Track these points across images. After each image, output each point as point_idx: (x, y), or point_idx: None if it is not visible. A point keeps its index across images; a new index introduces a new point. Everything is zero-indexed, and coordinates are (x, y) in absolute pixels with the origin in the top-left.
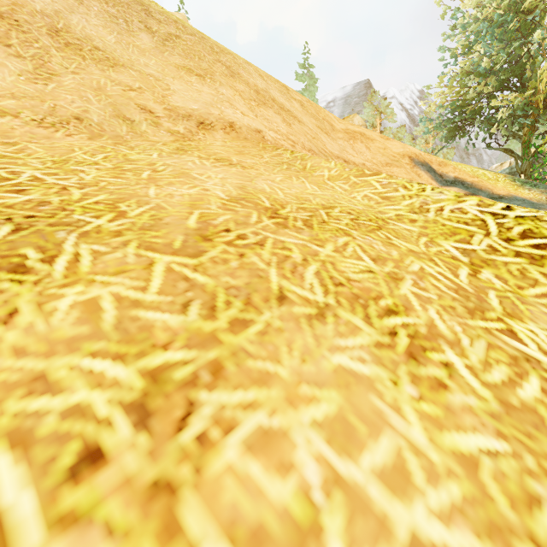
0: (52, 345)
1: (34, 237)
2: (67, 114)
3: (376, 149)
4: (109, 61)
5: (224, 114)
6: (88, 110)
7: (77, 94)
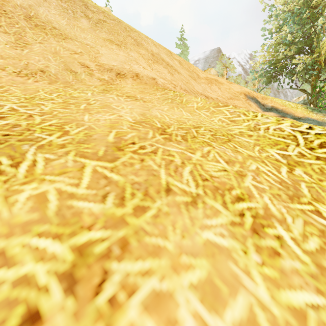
0: (11, 228)
1: (7, 149)
2: (35, 68)
3: (224, 89)
4: (62, 35)
5: (132, 68)
6: (48, 66)
7: (42, 56)
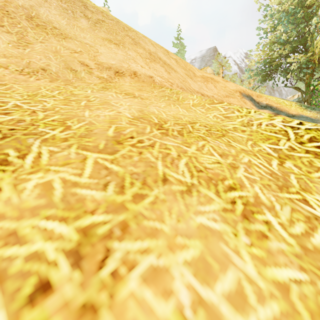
0: (21, 212)
1: (14, 142)
2: (37, 67)
3: (220, 87)
4: (62, 35)
5: (130, 66)
6: (49, 64)
7: (43, 55)
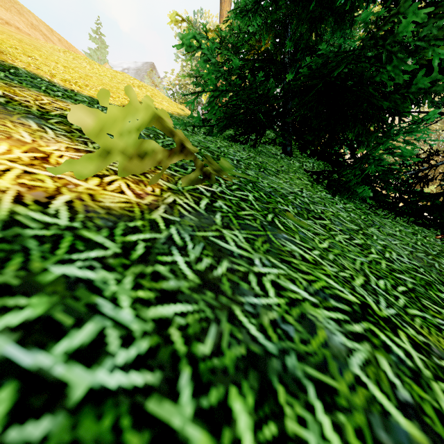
0: None
1: None
2: None
3: None
4: None
5: (15, 24)
6: None
7: None
